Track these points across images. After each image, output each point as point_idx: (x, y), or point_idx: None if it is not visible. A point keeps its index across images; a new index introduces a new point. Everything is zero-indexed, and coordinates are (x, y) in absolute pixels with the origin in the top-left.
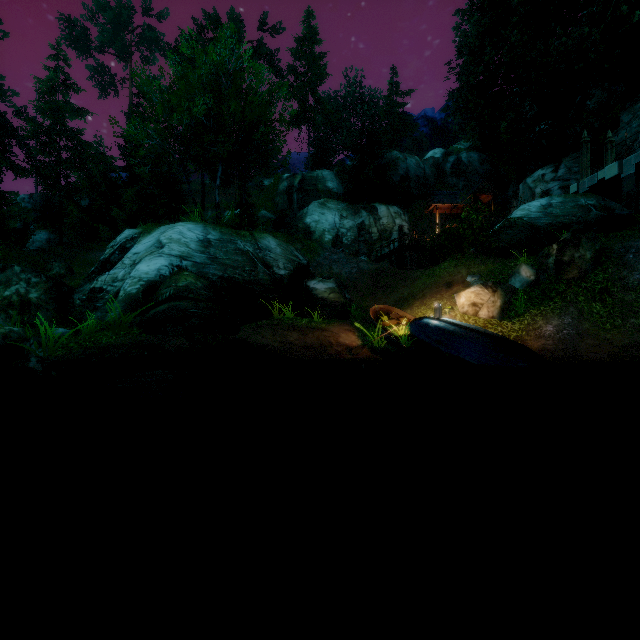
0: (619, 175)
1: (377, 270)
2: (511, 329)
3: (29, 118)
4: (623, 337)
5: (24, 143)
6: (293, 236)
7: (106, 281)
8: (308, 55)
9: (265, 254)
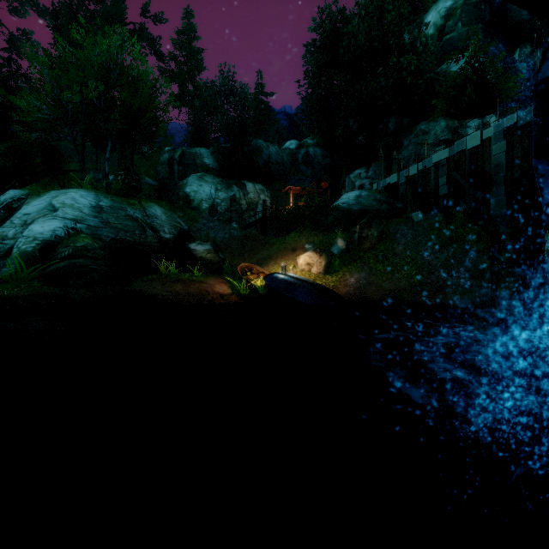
0: (398, 182)
1: (244, 236)
2: (331, 281)
3: None
4: (391, 285)
5: None
6: (176, 205)
7: None
8: (187, 48)
9: (152, 220)
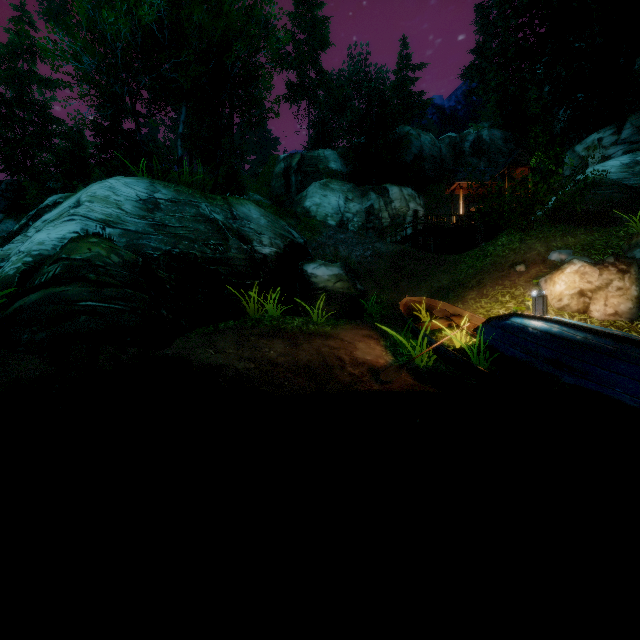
0: None
1: (399, 253)
2: None
3: None
4: None
5: None
6: (286, 209)
7: None
8: (308, 19)
9: (242, 224)
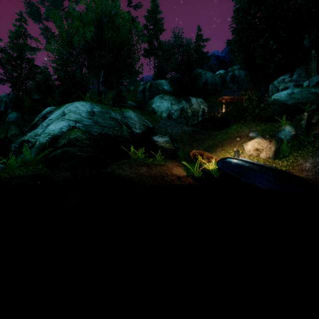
0: None
1: (193, 131)
2: (281, 165)
3: (5, 52)
4: None
5: (5, 66)
6: (145, 112)
7: (31, 136)
8: (154, 19)
9: (128, 120)
